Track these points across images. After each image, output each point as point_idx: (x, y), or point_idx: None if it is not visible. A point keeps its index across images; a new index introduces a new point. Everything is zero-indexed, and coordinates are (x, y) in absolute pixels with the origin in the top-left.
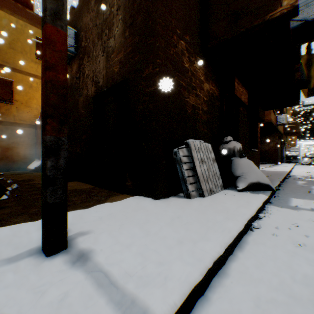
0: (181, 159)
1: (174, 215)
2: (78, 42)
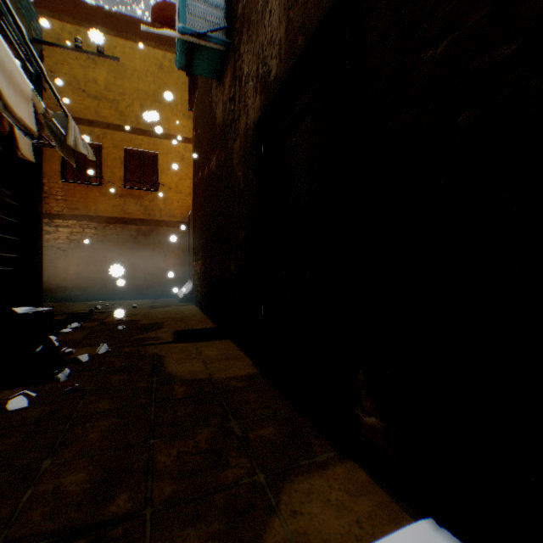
0: None
1: None
2: (232, 15)
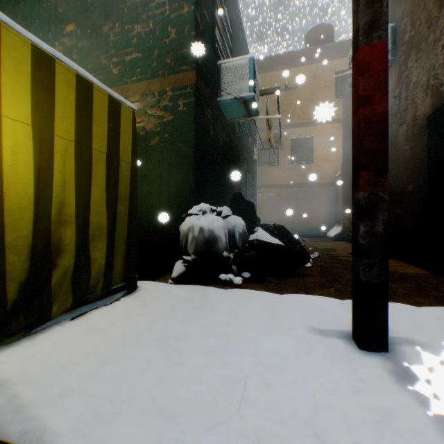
0: None
1: None
2: (396, 40)
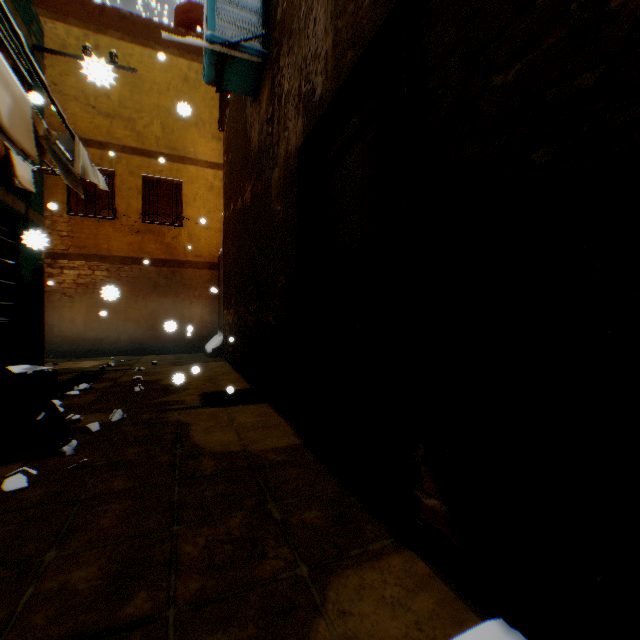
0: None
1: None
2: (270, 22)
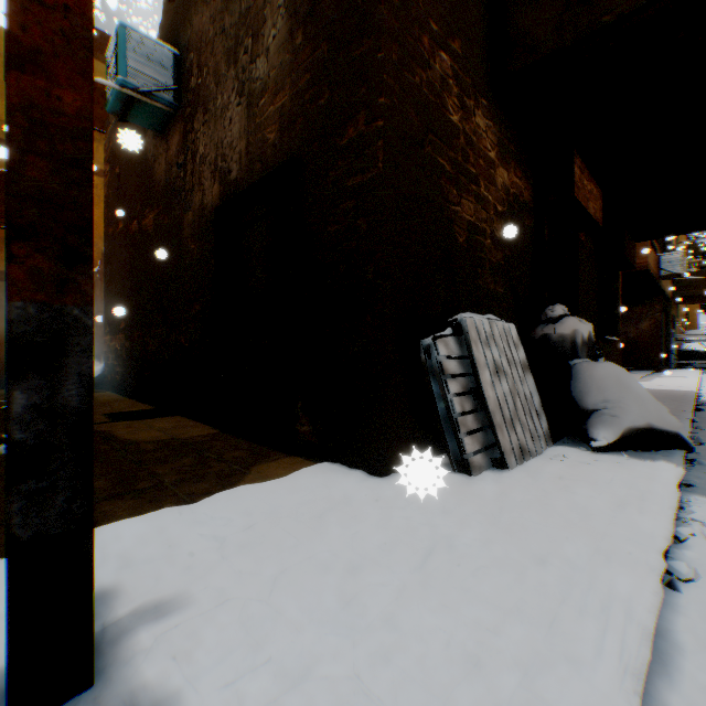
0: (443, 366)
1: (434, 536)
2: (183, 80)
